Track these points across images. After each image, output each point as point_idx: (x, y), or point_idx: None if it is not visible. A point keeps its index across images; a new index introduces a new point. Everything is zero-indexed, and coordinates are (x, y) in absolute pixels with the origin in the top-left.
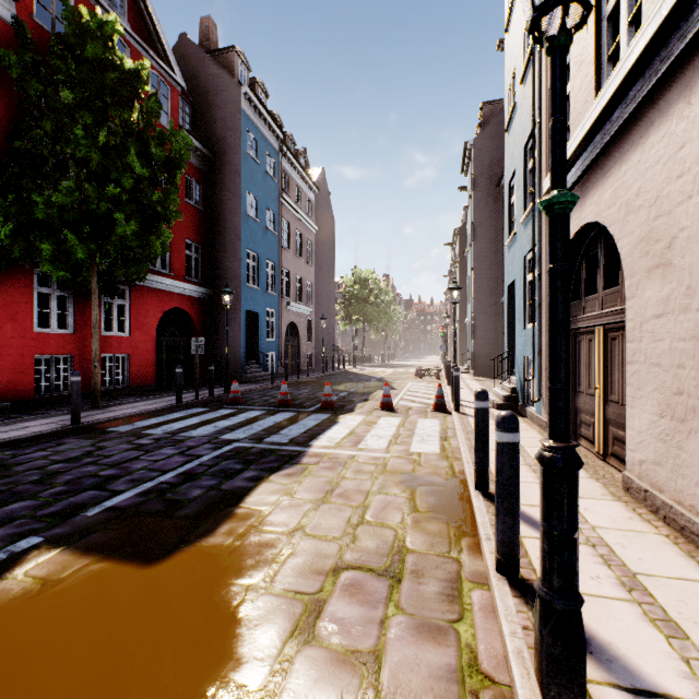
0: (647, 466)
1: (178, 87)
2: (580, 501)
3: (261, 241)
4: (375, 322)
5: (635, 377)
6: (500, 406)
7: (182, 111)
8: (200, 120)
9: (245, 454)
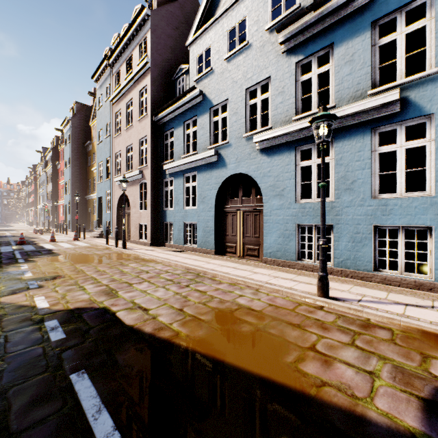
0: (133, 237)
1: None
2: None
3: None
4: None
5: (132, 223)
6: (98, 237)
7: None
8: None
9: (30, 251)
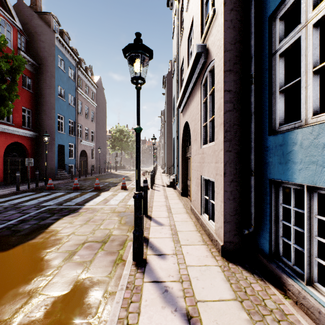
0: (194, 202)
1: (17, 28)
2: (175, 215)
3: (66, 110)
4: (126, 150)
5: (192, 174)
6: (168, 186)
7: (20, 40)
8: (31, 46)
9: (52, 210)
